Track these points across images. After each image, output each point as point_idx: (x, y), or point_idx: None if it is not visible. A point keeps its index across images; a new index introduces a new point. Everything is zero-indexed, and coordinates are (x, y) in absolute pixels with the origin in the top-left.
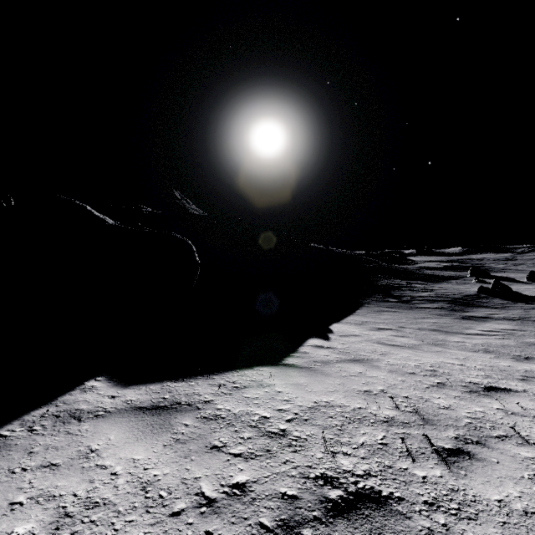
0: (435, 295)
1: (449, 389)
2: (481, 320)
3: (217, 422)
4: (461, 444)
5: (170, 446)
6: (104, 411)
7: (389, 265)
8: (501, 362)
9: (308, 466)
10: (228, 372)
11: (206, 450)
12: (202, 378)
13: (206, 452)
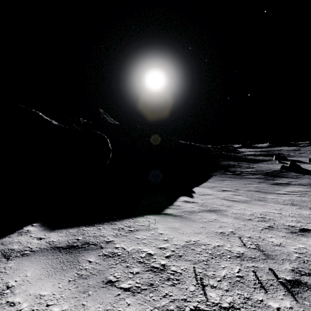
0: (255, 170)
1: (276, 231)
2: (284, 185)
3: (114, 259)
4: (297, 275)
5: (73, 282)
6: (29, 250)
7: (227, 153)
8: (304, 211)
9: (184, 300)
10: (126, 219)
11: (101, 285)
12: (108, 223)
13: (102, 287)
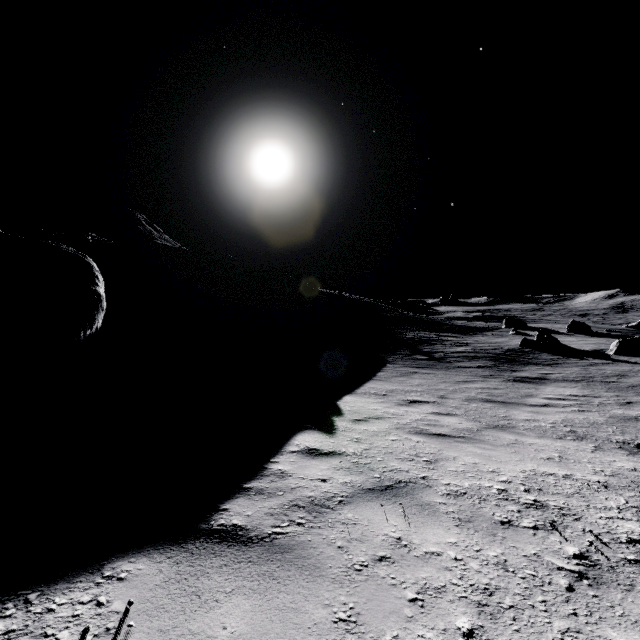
0: (472, 350)
1: (620, 589)
2: (537, 383)
3: None
4: None
5: None
6: None
7: (414, 314)
8: (616, 460)
9: None
10: None
11: None
12: None
13: None
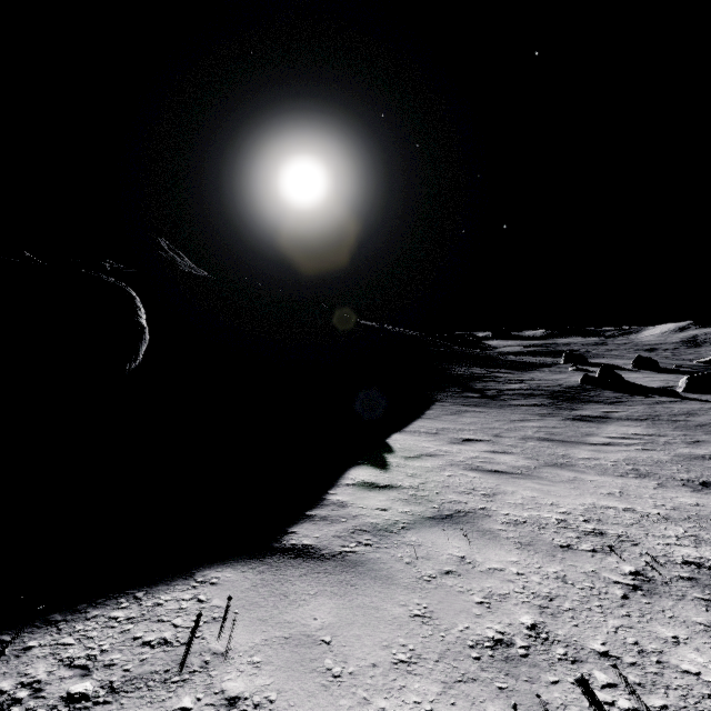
0: (528, 387)
1: (672, 599)
2: (599, 421)
3: None
4: None
5: None
6: None
7: (464, 349)
8: (679, 496)
9: None
10: (104, 605)
11: None
12: None
13: None
